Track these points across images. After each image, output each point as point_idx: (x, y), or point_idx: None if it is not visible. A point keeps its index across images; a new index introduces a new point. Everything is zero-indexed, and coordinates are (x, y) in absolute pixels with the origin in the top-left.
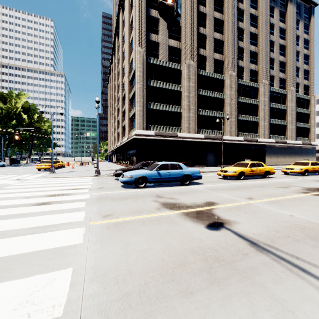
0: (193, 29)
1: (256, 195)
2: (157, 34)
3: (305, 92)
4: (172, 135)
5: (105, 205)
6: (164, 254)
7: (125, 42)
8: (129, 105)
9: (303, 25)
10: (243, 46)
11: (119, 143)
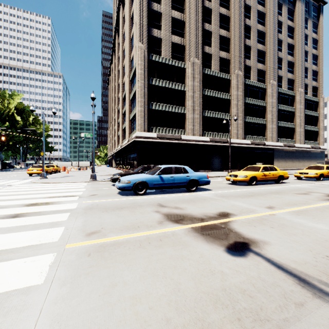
0: (197, 25)
1: (276, 203)
2: (159, 29)
3: (313, 94)
4: (175, 137)
5: (94, 218)
6: (169, 306)
7: (126, 38)
8: (130, 106)
9: (311, 23)
10: (251, 44)
11: (119, 147)
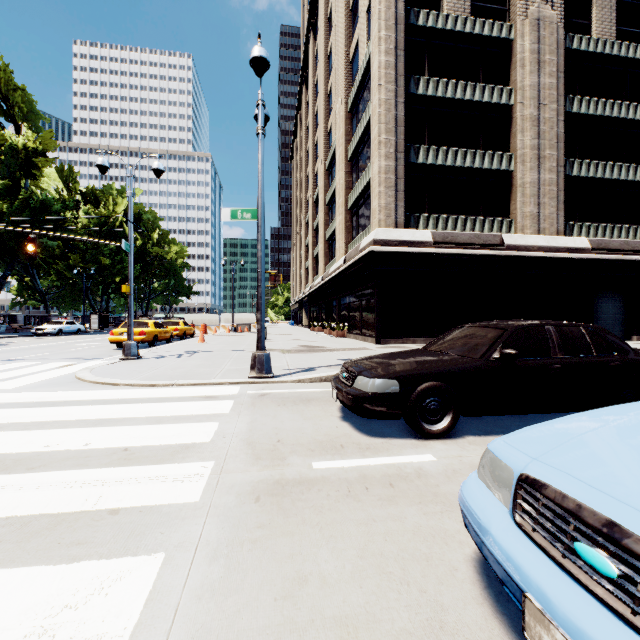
0: None
1: None
2: None
3: None
4: (485, 241)
5: None
6: None
7: (336, 15)
8: (348, 176)
9: None
10: None
11: (320, 280)
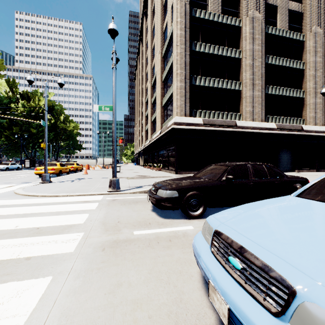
0: None
1: None
2: None
3: None
4: (228, 124)
5: None
6: None
7: (156, 8)
8: (162, 89)
9: None
10: None
11: (148, 142)
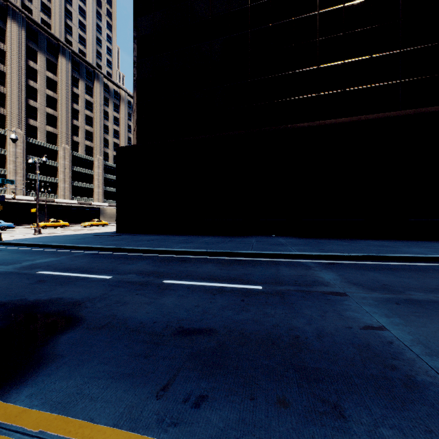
0: (21, 101)
1: None
2: None
3: None
4: None
5: None
6: None
7: None
8: None
9: None
10: (79, 124)
11: None
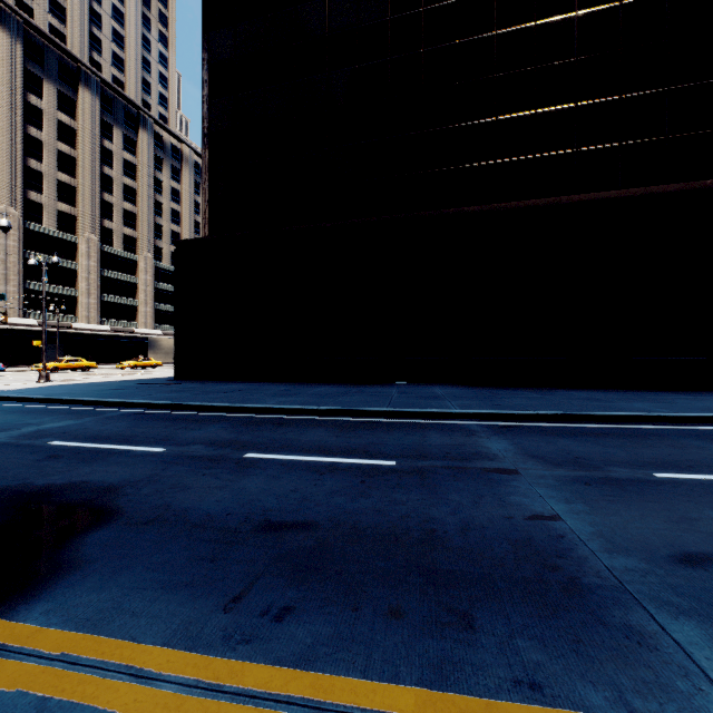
0: (15, 160)
1: None
2: None
3: None
4: None
5: None
6: None
7: None
8: None
9: None
10: (113, 200)
11: None
